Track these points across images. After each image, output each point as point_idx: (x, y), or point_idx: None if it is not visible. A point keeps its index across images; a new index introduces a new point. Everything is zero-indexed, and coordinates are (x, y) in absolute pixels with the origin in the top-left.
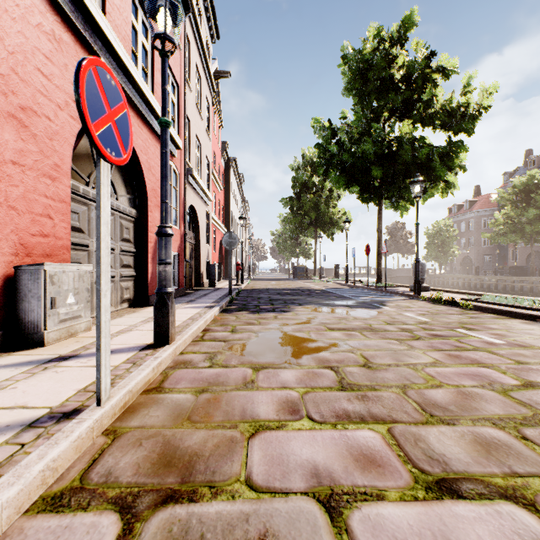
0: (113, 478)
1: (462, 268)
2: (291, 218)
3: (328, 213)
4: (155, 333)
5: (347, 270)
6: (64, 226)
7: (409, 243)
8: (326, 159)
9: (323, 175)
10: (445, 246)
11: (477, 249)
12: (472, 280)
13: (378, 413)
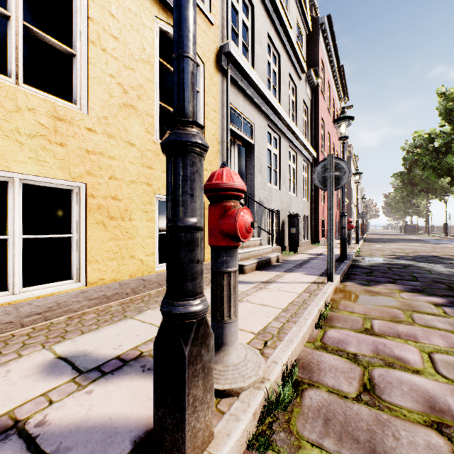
0: (365, 248)
1: None
2: (402, 187)
3: (439, 182)
4: (355, 241)
5: (445, 228)
6: None
7: None
8: (423, 162)
9: (422, 170)
10: None
11: None
12: None
13: (402, 249)
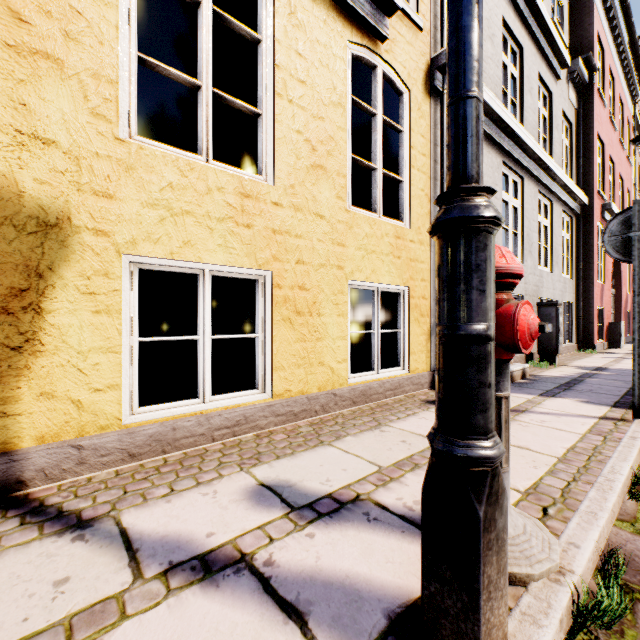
0: None
1: None
2: None
3: None
4: None
5: None
6: (610, 307)
7: None
8: None
9: None
10: None
11: None
12: None
13: None
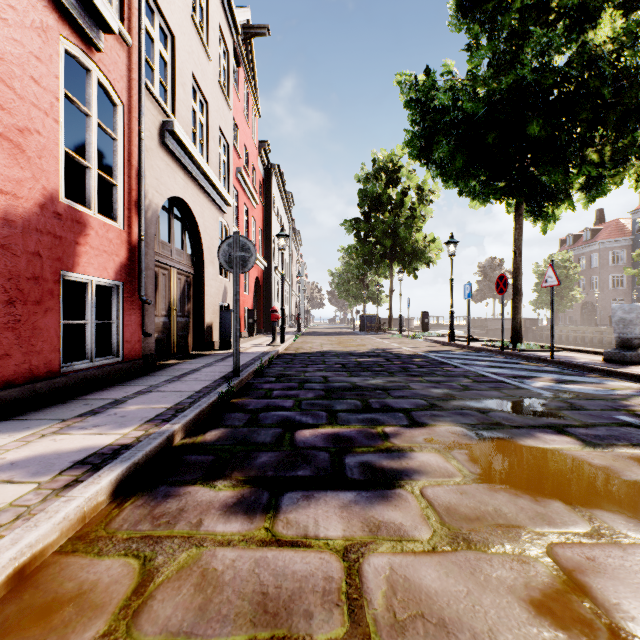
0: None
1: (581, 318)
2: (357, 247)
3: (410, 240)
4: None
5: (452, 320)
6: None
7: (509, 285)
8: (426, 127)
9: (418, 157)
10: (561, 288)
11: (603, 292)
12: (604, 334)
13: None
